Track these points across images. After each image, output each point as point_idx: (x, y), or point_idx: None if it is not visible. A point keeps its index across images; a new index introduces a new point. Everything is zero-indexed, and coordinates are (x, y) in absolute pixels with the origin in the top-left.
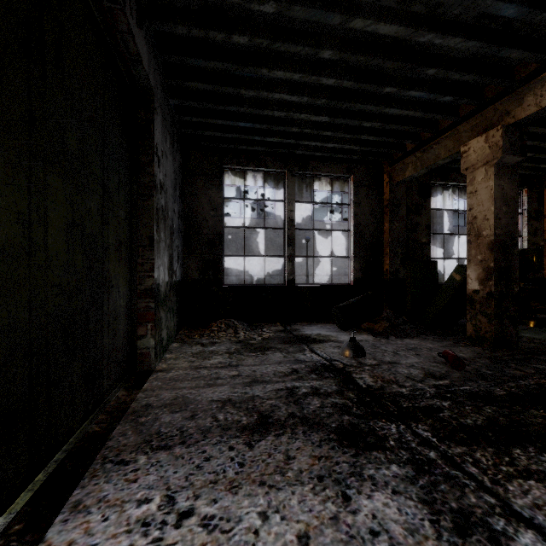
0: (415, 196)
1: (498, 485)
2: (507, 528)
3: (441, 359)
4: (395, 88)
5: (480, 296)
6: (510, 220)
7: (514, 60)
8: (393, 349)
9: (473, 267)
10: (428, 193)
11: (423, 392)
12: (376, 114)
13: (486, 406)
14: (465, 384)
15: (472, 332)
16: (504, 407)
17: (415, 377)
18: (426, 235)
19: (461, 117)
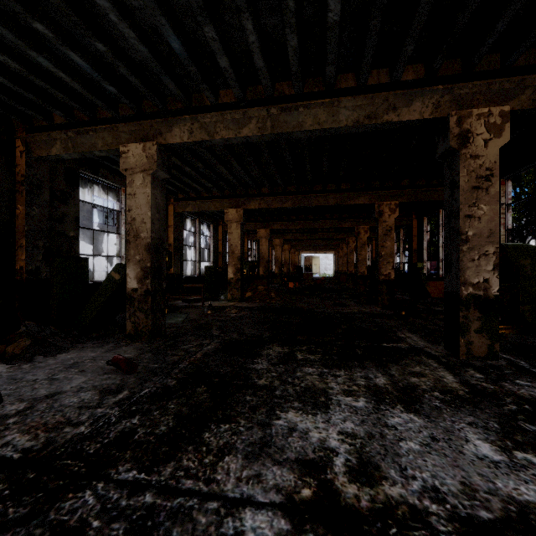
0: (61, 181)
1: (212, 483)
2: (236, 525)
3: (111, 367)
4: (51, 32)
5: (139, 294)
6: (161, 226)
7: (169, 91)
8: (47, 374)
9: (133, 266)
10: (78, 182)
11: (108, 419)
12: (13, 49)
13: (169, 402)
14: (143, 387)
15: (131, 329)
16: (181, 396)
17: (90, 403)
18: (76, 229)
19: (121, 116)
